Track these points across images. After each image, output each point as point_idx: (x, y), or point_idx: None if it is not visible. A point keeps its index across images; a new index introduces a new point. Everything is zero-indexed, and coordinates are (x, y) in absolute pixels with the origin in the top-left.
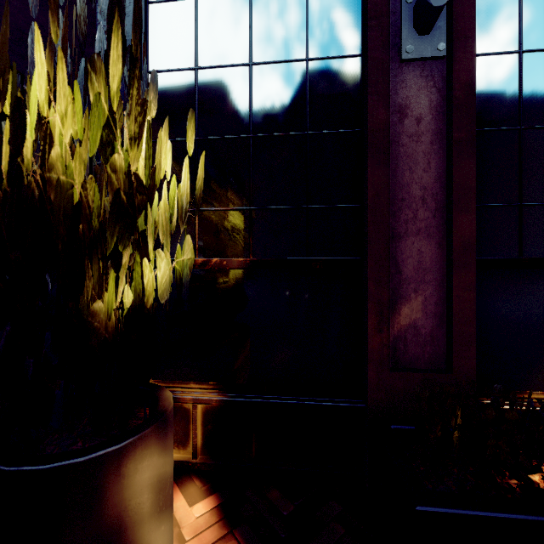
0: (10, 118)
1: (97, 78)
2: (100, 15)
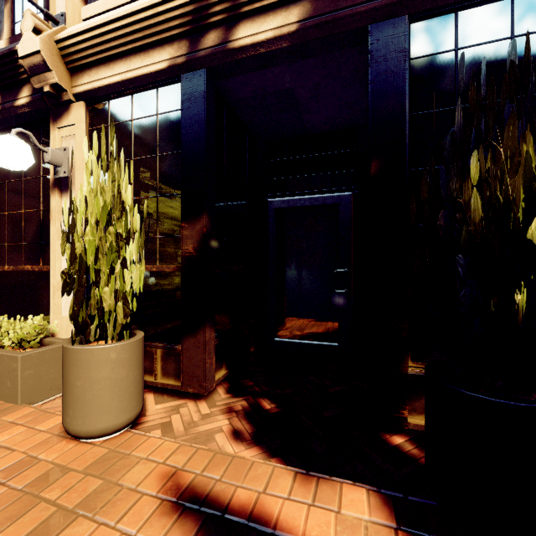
0: (523, 186)
1: (526, 147)
2: (372, 76)
